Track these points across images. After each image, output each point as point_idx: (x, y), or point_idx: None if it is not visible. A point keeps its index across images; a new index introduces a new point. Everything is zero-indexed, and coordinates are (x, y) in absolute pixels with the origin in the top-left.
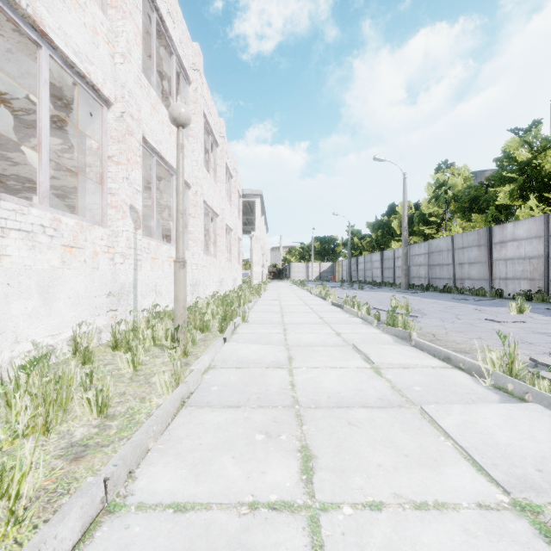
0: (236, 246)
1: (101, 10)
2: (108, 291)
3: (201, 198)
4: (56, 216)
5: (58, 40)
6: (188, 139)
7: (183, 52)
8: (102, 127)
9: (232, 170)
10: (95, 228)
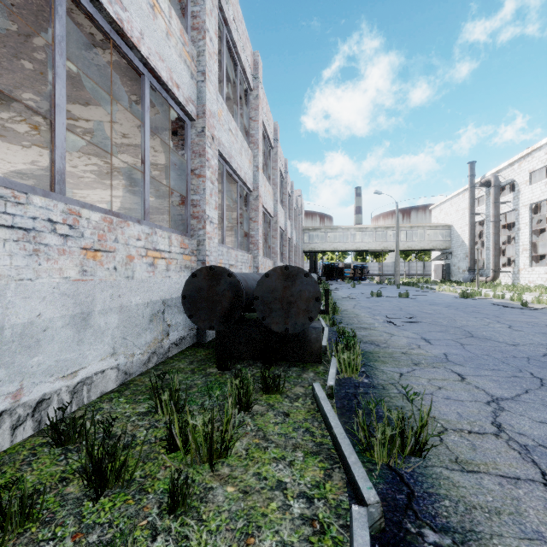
0: None
1: None
2: None
3: None
4: None
5: None
6: None
7: None
8: None
9: None
10: None
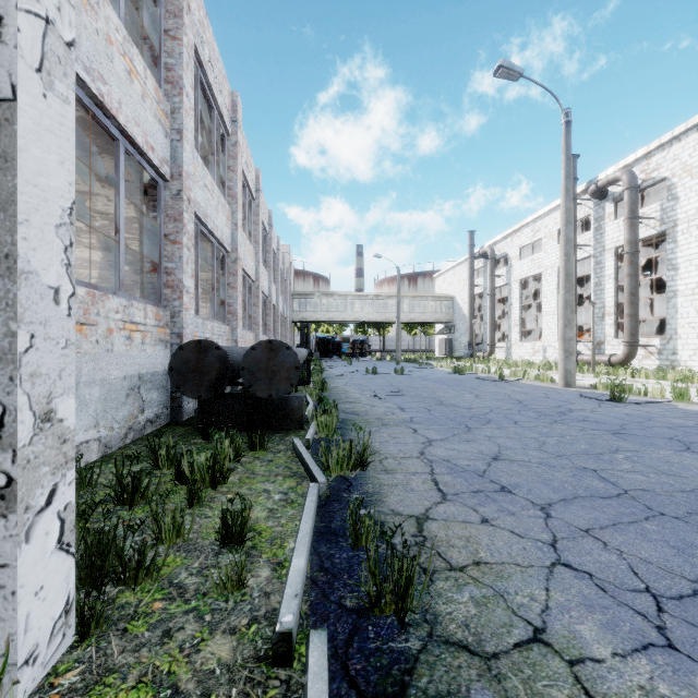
0: None
1: None
2: None
3: None
4: None
5: None
6: None
7: None
8: None
9: None
10: None
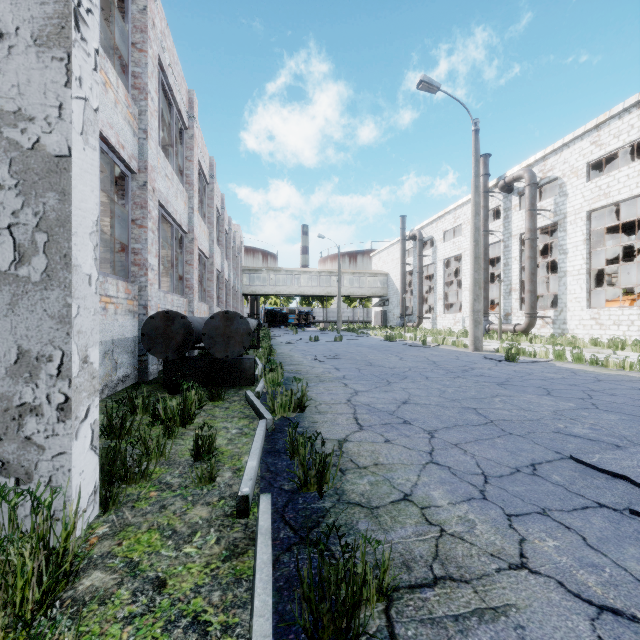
0: None
1: None
2: None
3: None
4: None
5: None
6: None
7: None
8: None
9: None
10: None
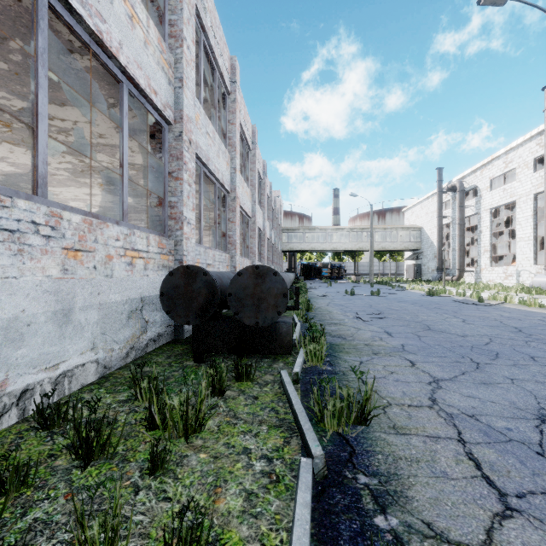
0: None
1: None
2: None
3: None
4: None
5: None
6: None
7: None
8: None
9: None
10: None
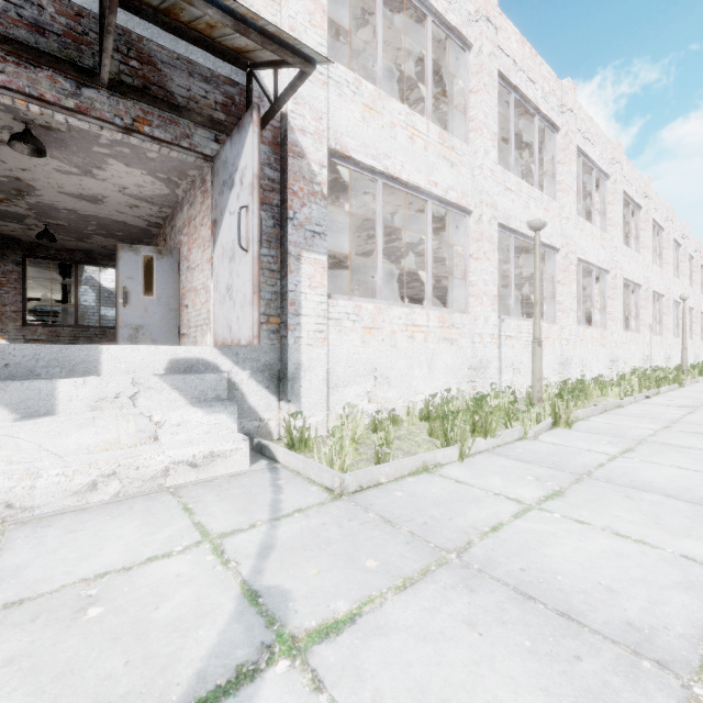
0: (698, 324)
1: (640, 255)
2: (641, 358)
3: (671, 301)
4: (635, 334)
5: (635, 281)
6: (662, 265)
7: (661, 219)
8: (638, 296)
9: (693, 251)
10: (639, 335)
